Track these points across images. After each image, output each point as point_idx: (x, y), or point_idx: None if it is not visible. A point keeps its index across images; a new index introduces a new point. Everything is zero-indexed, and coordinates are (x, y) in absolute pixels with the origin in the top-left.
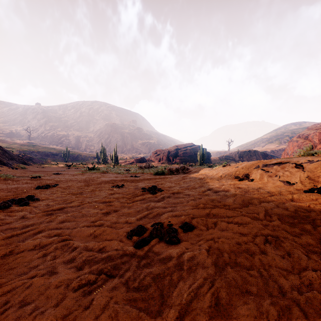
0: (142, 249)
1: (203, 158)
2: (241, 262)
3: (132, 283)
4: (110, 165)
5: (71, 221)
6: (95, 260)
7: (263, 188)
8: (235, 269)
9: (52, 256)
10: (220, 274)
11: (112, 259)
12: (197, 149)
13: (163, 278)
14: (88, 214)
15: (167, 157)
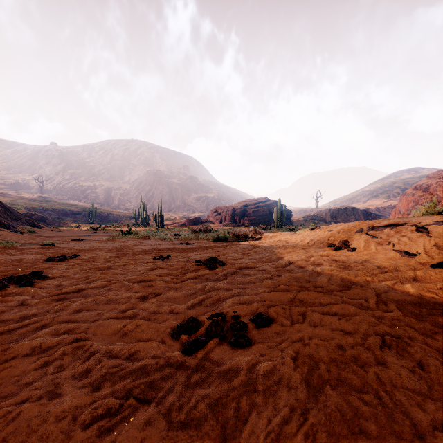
0: (194, 356)
1: (281, 219)
2: (347, 378)
3: (176, 414)
4: (152, 228)
5: (91, 310)
6: (120, 374)
7: (370, 261)
8: (339, 391)
9: (56, 366)
10: (317, 400)
11: (148, 371)
12: (274, 205)
13: (225, 406)
14: (116, 299)
15: (231, 216)
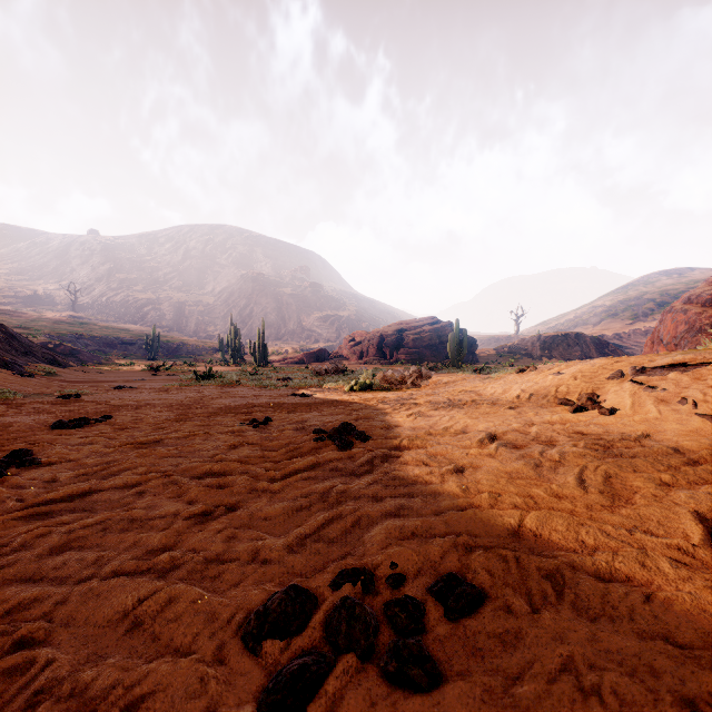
0: None
1: (461, 352)
2: None
3: None
4: (248, 366)
5: (89, 546)
6: None
7: (652, 437)
8: None
9: None
10: None
11: None
12: (447, 330)
13: None
14: (148, 519)
15: (377, 348)
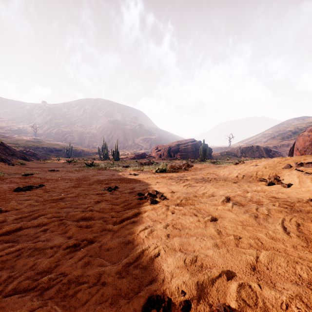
0: None
1: (205, 154)
2: None
3: None
4: (111, 160)
5: (6, 267)
6: None
7: None
8: None
9: None
10: None
11: None
12: (199, 144)
13: None
14: (44, 248)
15: (168, 152)
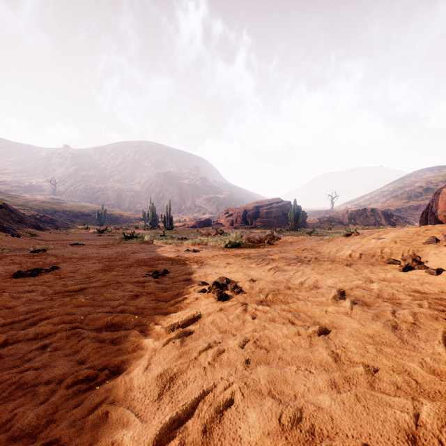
0: None
1: (297, 220)
2: None
3: None
4: (160, 230)
5: None
6: None
7: None
8: None
9: None
10: None
11: None
12: (287, 206)
13: None
14: (35, 384)
15: (243, 218)
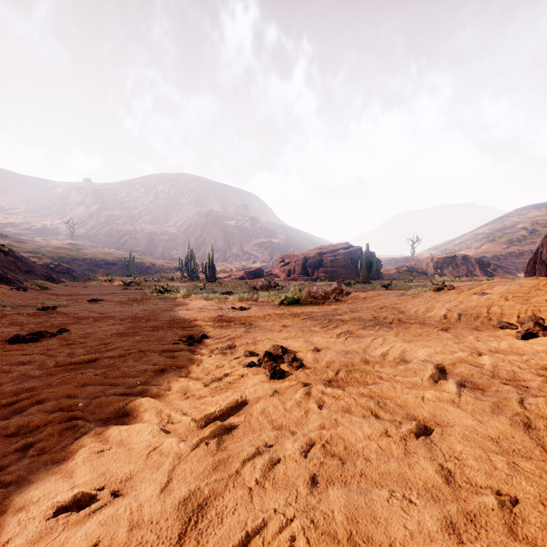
0: None
1: (370, 270)
2: None
3: None
4: (201, 282)
5: None
6: None
7: None
8: None
9: None
10: None
11: None
12: (357, 253)
13: None
14: None
15: (302, 268)
